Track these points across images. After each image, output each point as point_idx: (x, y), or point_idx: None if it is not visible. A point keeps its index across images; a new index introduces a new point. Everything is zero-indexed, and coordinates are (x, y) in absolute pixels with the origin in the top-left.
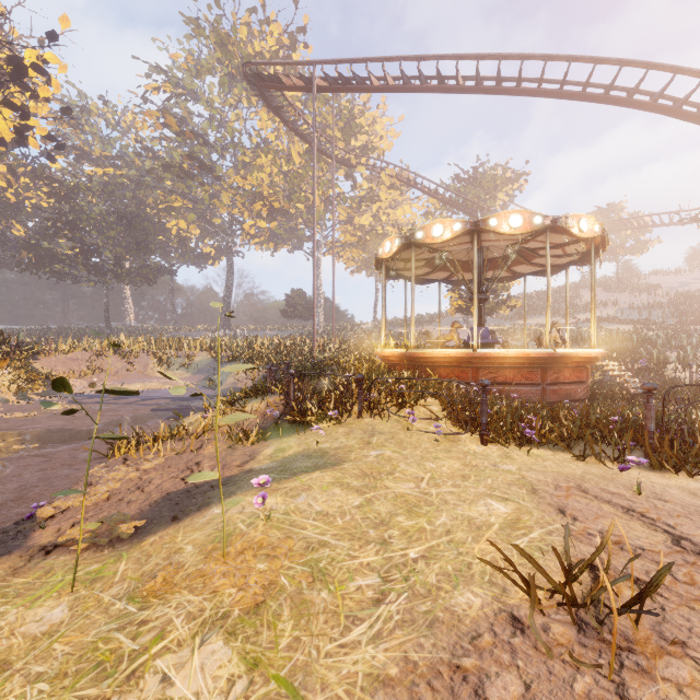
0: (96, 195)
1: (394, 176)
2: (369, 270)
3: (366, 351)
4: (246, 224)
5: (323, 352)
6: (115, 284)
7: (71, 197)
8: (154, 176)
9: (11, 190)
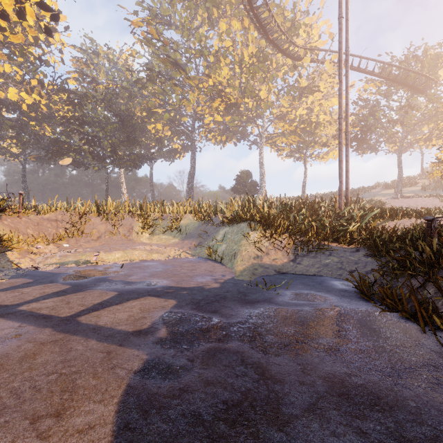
0: (99, 102)
1: (336, 64)
2: (300, 155)
3: (387, 212)
4: (206, 120)
5: (353, 211)
6: (112, 168)
7: (82, 103)
8: (140, 86)
9: (43, 102)
